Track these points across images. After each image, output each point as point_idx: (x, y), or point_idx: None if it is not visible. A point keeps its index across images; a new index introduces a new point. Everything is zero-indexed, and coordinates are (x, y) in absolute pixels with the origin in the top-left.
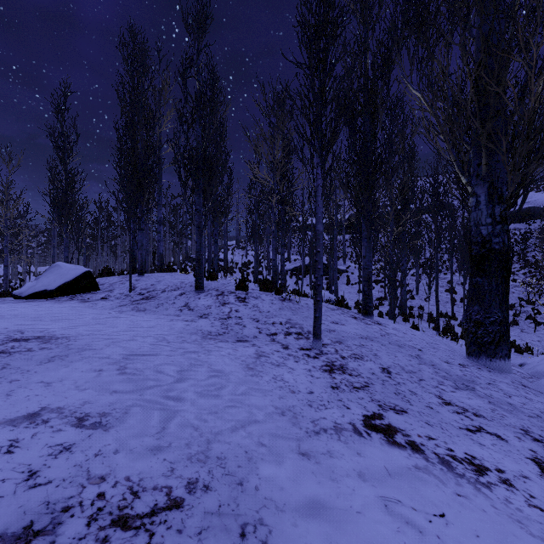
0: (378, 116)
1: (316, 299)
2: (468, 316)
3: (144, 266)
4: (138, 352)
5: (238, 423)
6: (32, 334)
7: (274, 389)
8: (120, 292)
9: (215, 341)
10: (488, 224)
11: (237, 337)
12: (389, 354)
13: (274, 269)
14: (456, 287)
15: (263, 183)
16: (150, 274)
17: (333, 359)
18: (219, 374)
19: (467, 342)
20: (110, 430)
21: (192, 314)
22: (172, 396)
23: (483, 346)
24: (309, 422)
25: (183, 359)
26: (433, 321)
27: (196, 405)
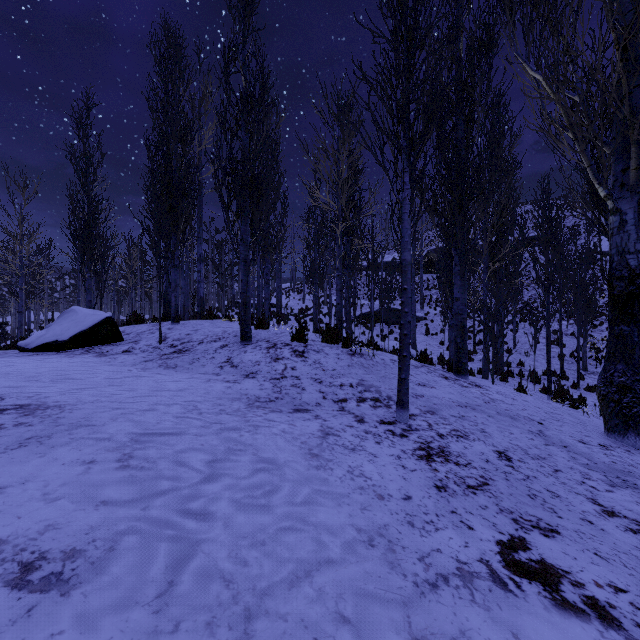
0: (473, 118)
1: (402, 354)
2: (608, 378)
3: (183, 312)
4: (154, 429)
5: (299, 567)
6: (14, 401)
7: (351, 493)
8: (147, 344)
9: (264, 411)
10: (638, 252)
11: (294, 405)
12: (502, 430)
13: (339, 315)
14: (564, 339)
15: (324, 208)
16: (186, 322)
17: (428, 438)
18: (269, 466)
19: (607, 413)
20: (72, 593)
21: (236, 372)
22: (194, 510)
23: (631, 419)
24: (416, 561)
25: (217, 442)
26: (538, 381)
27: (232, 529)
